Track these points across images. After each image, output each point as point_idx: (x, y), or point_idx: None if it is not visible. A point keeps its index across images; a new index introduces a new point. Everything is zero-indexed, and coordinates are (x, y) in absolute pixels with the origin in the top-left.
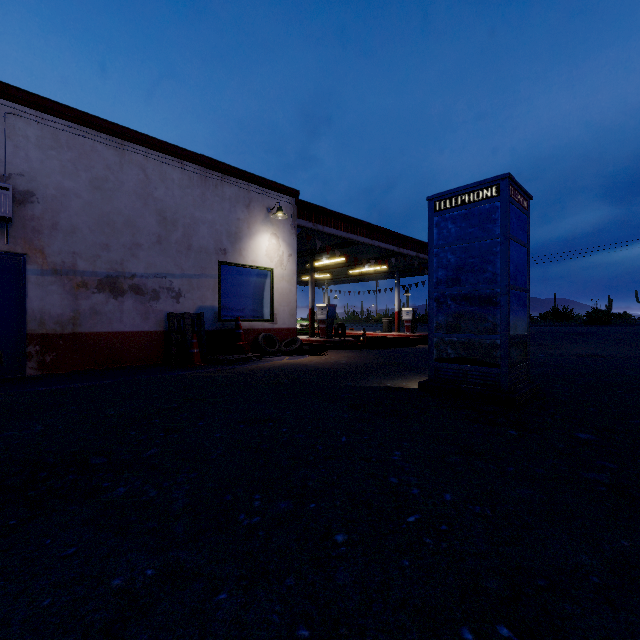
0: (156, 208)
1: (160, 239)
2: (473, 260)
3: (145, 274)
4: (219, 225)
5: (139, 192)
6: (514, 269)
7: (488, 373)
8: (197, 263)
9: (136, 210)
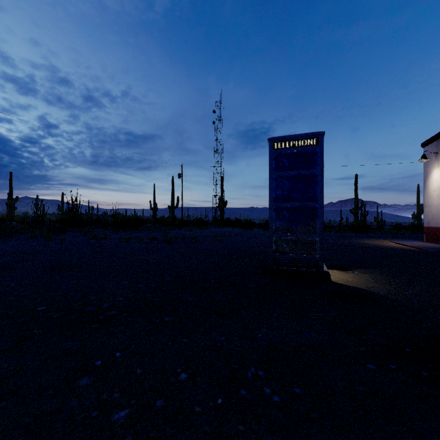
0: None
1: None
2: None
3: None
4: None
5: None
6: None
7: None
8: None
9: None
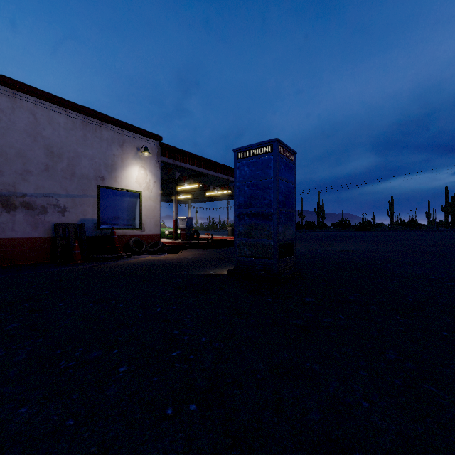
0: (44, 144)
1: (48, 167)
2: (259, 191)
3: (34, 194)
4: (98, 159)
5: (29, 131)
6: (283, 198)
7: (267, 263)
8: (80, 186)
9: (26, 145)
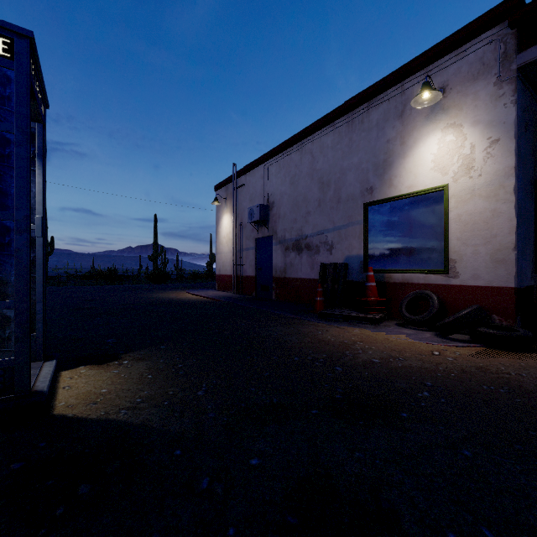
0: (318, 178)
1: (320, 202)
2: None
3: (312, 234)
4: (365, 163)
5: (309, 172)
6: None
7: None
8: (345, 213)
9: (308, 187)
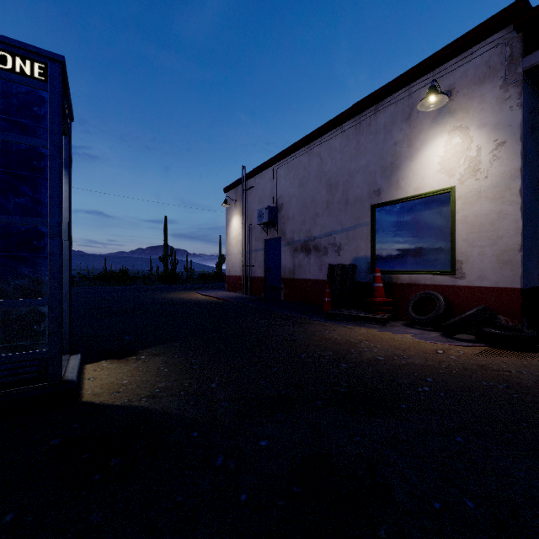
0: (326, 180)
1: (328, 204)
2: None
3: (320, 235)
4: (373, 165)
5: (317, 174)
6: None
7: None
8: (353, 215)
9: (316, 189)
